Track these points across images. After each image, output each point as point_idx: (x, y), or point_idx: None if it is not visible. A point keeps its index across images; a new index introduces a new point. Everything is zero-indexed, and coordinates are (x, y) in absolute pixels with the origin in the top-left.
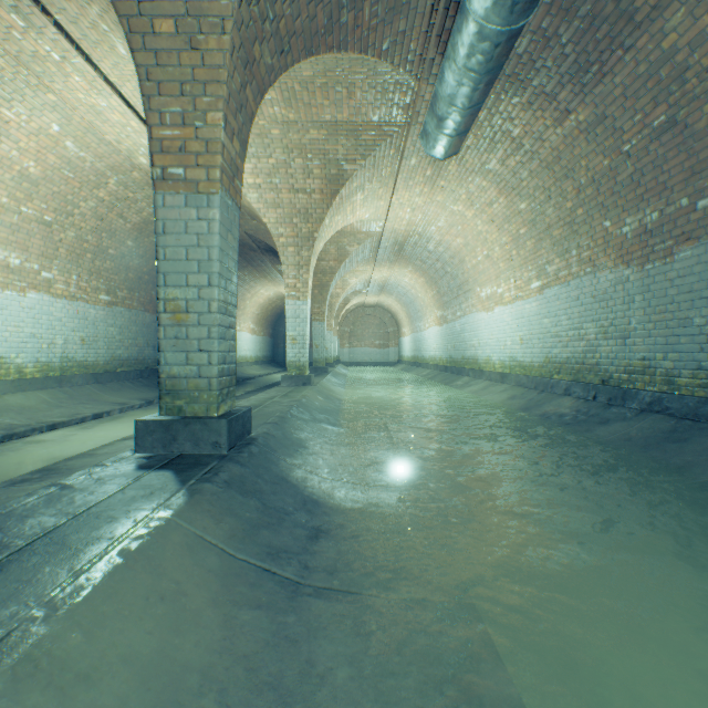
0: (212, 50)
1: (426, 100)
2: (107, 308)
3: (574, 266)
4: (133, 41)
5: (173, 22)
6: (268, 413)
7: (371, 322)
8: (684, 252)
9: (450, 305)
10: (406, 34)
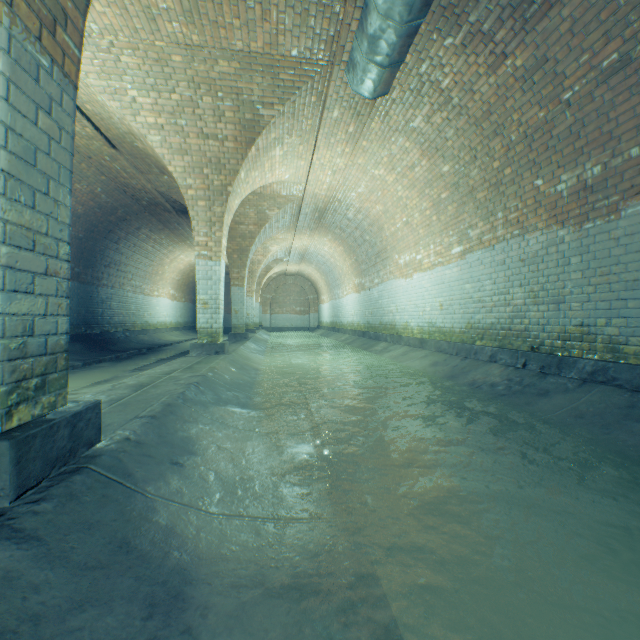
0: None
1: (352, 30)
2: None
3: (500, 228)
4: None
5: None
6: (151, 397)
7: (292, 290)
8: (633, 208)
9: (368, 273)
10: None
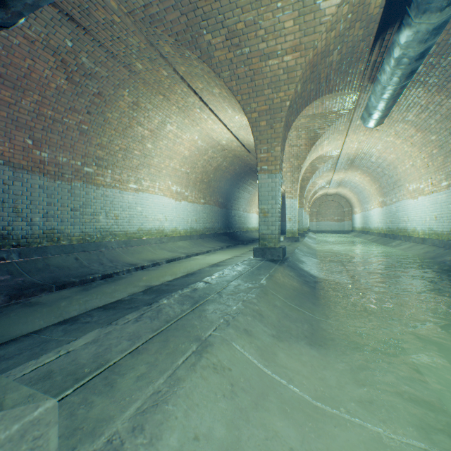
0: (277, 128)
1: (363, 99)
2: (203, 205)
3: None
4: (252, 129)
5: (265, 122)
6: (286, 251)
7: (331, 205)
8: None
9: (388, 194)
10: (351, 80)
